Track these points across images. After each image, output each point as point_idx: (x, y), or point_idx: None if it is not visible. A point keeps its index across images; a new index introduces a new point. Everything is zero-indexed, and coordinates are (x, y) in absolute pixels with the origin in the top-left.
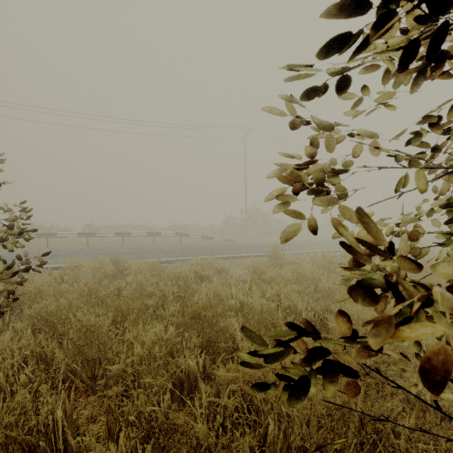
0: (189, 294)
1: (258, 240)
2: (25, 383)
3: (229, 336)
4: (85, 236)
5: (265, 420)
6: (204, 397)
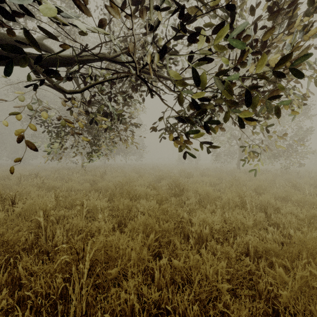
0: None
1: None
2: None
3: None
4: None
5: None
6: None
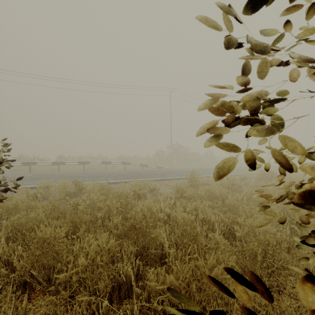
0: (129, 208)
1: (180, 167)
2: None
3: (159, 243)
4: (57, 164)
5: None
6: (136, 308)
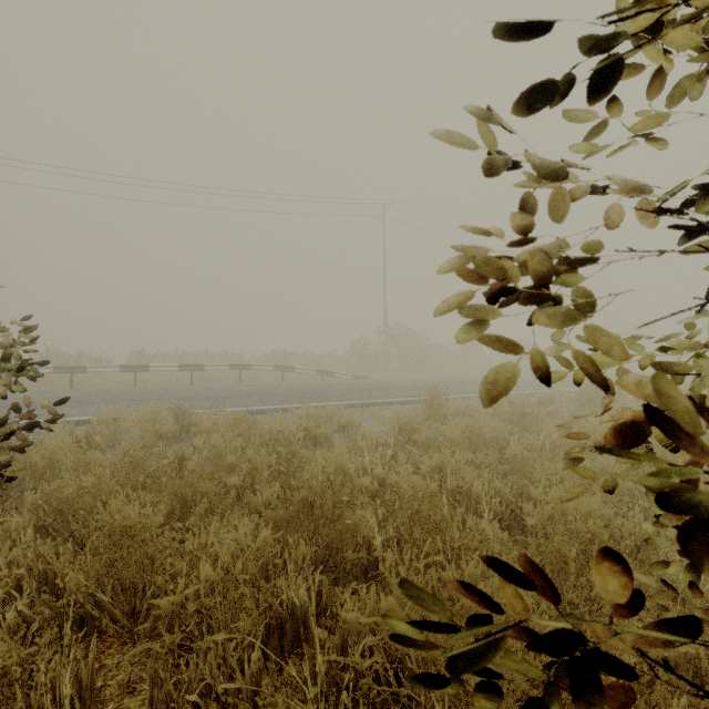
0: (295, 467)
1: (405, 376)
2: (17, 626)
3: (361, 540)
4: (131, 371)
5: (427, 702)
6: (320, 661)
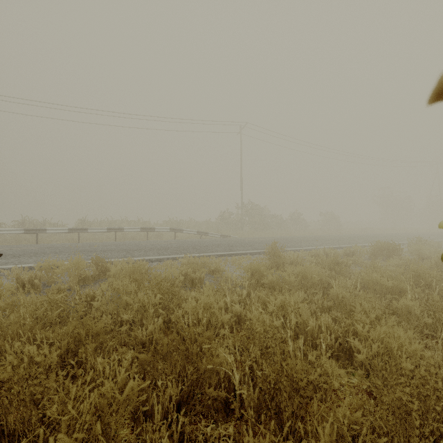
0: (175, 305)
1: (254, 235)
2: None
3: (222, 374)
4: (76, 232)
5: None
6: None
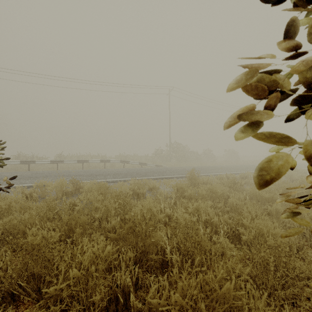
0: (127, 209)
1: (179, 165)
2: None
3: (159, 247)
4: (55, 163)
5: None
6: None
